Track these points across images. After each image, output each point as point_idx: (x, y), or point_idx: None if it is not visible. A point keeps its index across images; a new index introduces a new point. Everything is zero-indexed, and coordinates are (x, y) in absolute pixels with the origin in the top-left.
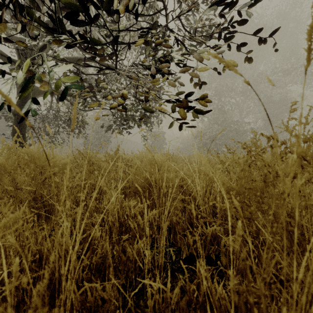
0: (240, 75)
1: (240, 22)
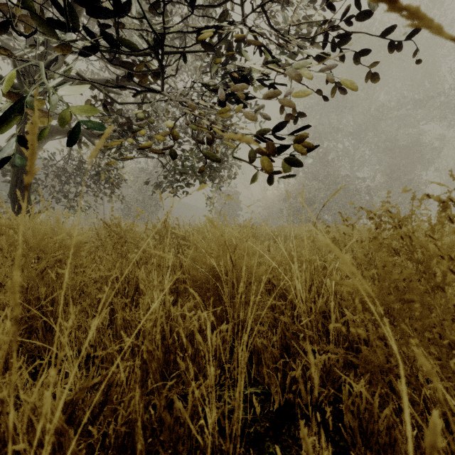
0: (453, 39)
1: (361, 17)
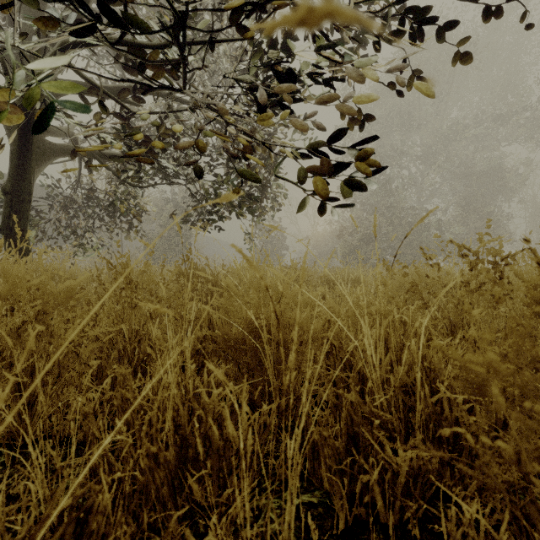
0: None
1: None
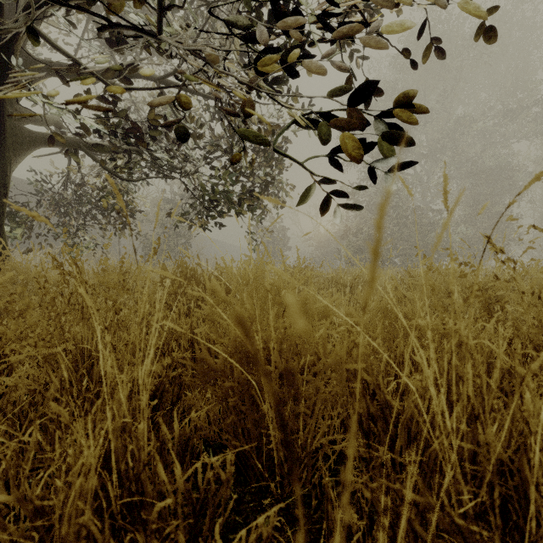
0: None
1: None
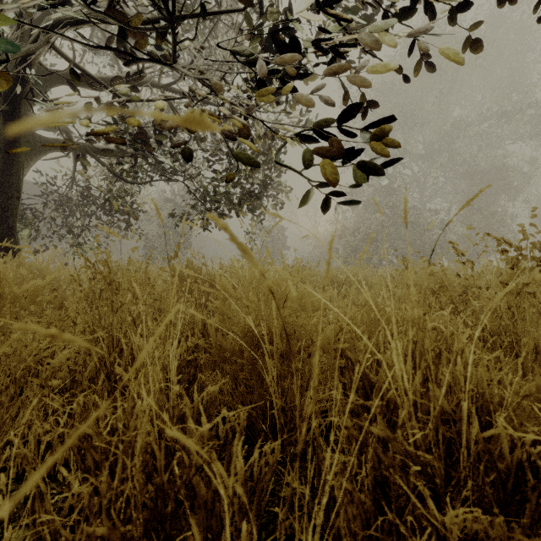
0: None
1: None
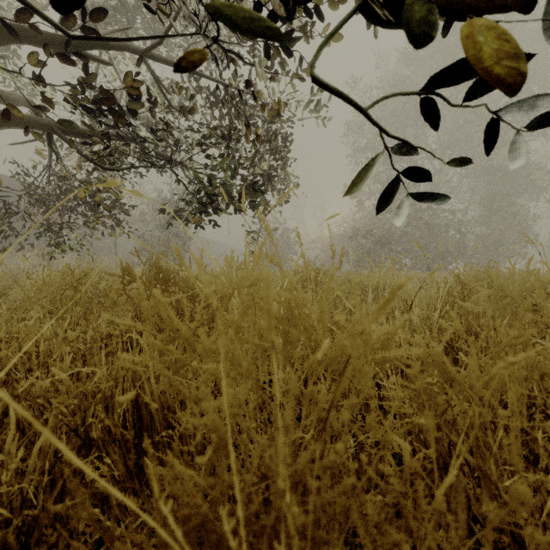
0: None
1: None
